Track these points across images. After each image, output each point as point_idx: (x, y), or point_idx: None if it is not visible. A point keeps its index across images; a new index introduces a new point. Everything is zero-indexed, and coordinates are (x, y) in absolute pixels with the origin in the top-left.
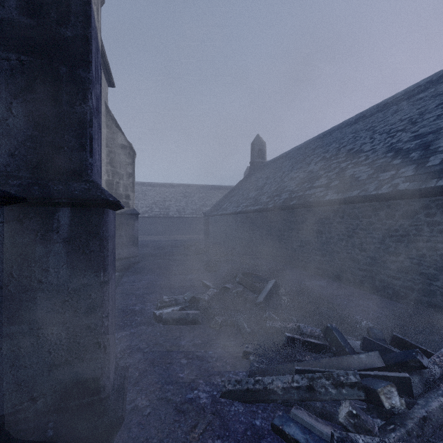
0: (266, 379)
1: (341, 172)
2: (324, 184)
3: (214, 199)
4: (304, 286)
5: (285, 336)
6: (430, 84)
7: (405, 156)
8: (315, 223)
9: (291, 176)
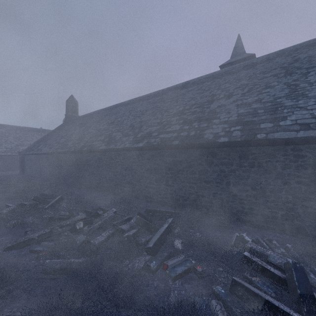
0: (31, 235)
1: (111, 133)
2: (102, 139)
3: (33, 139)
4: (79, 197)
5: (48, 217)
6: (154, 95)
7: (134, 130)
8: (96, 162)
9: (89, 131)
